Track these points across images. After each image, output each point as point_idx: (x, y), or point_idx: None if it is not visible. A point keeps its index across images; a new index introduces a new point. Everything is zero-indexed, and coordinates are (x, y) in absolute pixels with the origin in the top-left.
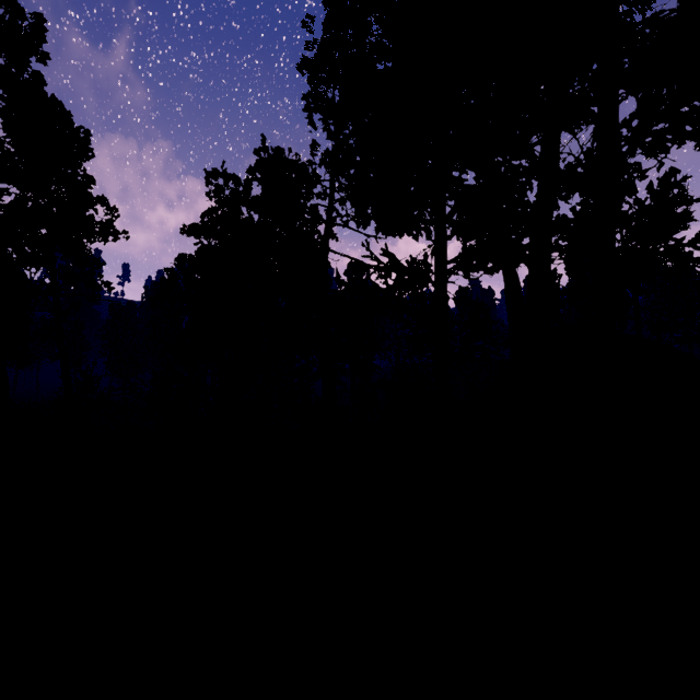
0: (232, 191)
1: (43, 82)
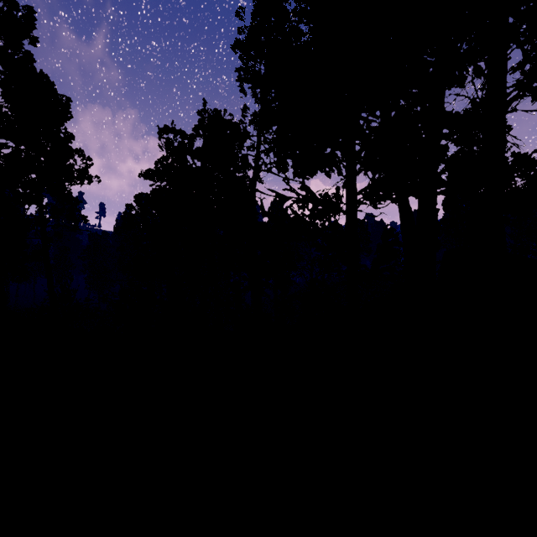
0: (179, 143)
1: (32, 59)
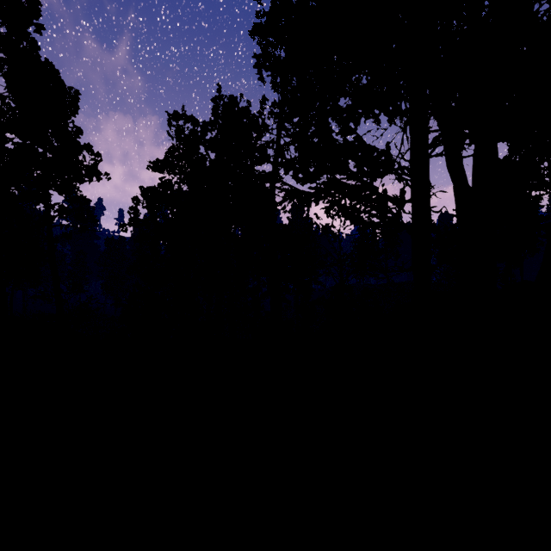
0: (191, 131)
1: (36, 46)
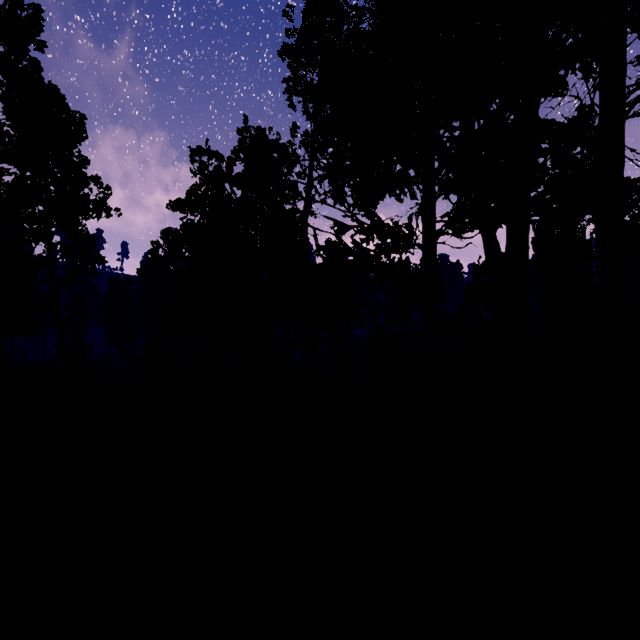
0: (215, 168)
1: (39, 68)
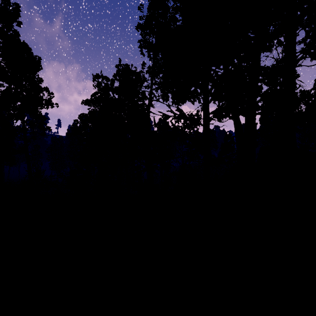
0: (105, 84)
1: (18, 34)
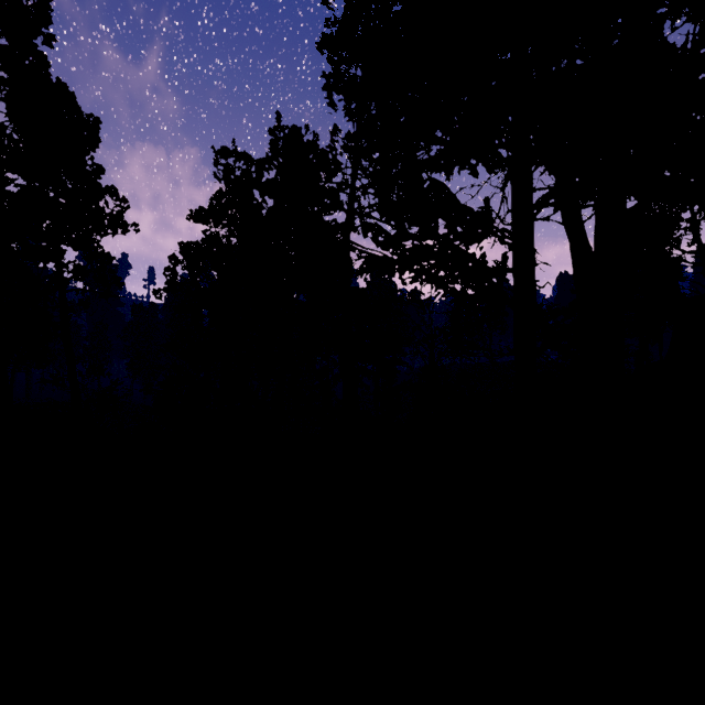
0: (243, 172)
1: (46, 63)
